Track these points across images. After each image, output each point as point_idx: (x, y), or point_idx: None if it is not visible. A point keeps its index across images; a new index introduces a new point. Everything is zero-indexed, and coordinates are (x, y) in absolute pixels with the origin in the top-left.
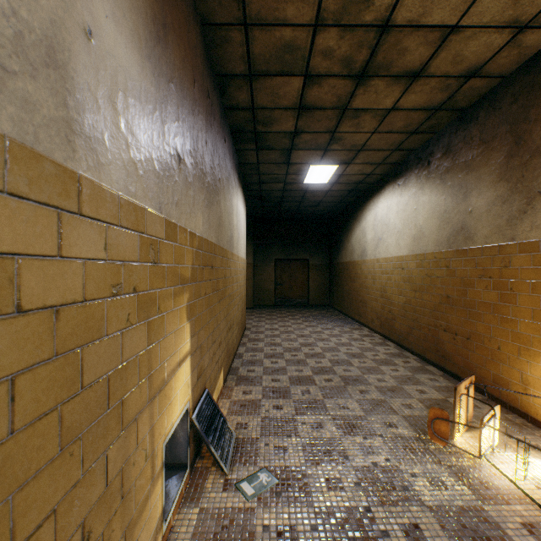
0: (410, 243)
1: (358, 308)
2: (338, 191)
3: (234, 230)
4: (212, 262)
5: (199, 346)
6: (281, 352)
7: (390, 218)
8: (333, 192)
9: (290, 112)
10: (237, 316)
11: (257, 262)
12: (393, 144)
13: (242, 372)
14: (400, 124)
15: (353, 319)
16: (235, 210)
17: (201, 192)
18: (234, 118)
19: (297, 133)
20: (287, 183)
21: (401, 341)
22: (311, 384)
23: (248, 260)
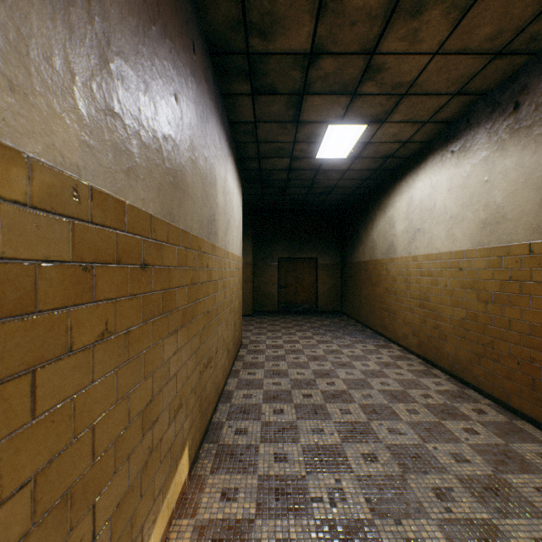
0: (475, 232)
1: (383, 319)
2: (359, 170)
3: (219, 212)
4: (144, 255)
5: (58, 498)
6: (287, 388)
7: (436, 200)
8: (352, 172)
9: (305, 0)
10: (224, 337)
11: (257, 261)
12: (458, 80)
13: (226, 435)
14: (484, 32)
15: (375, 331)
16: (220, 184)
17: (73, 51)
18: (211, 18)
19: (315, 57)
20: (295, 157)
21: (456, 372)
22: (342, 468)
23: (247, 259)
